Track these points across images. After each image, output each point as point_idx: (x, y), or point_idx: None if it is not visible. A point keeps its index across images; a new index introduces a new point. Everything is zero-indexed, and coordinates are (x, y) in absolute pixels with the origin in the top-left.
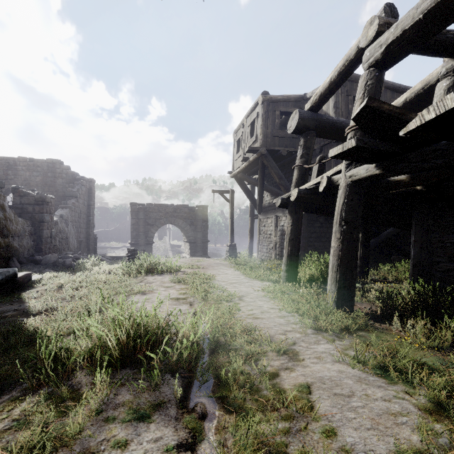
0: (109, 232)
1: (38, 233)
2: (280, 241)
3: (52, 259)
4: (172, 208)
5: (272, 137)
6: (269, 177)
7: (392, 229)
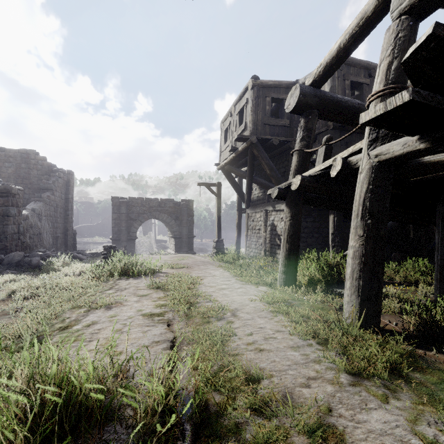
0: (93, 227)
1: (2, 228)
2: (270, 237)
3: (15, 259)
4: (156, 202)
5: (263, 125)
6: (257, 170)
7: (390, 224)
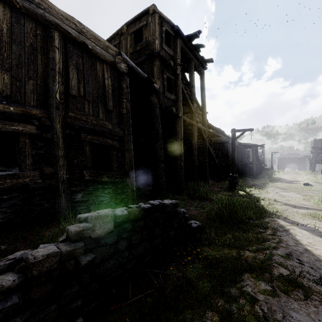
0: None
1: None
2: None
3: None
4: (291, 158)
5: None
6: None
7: None
